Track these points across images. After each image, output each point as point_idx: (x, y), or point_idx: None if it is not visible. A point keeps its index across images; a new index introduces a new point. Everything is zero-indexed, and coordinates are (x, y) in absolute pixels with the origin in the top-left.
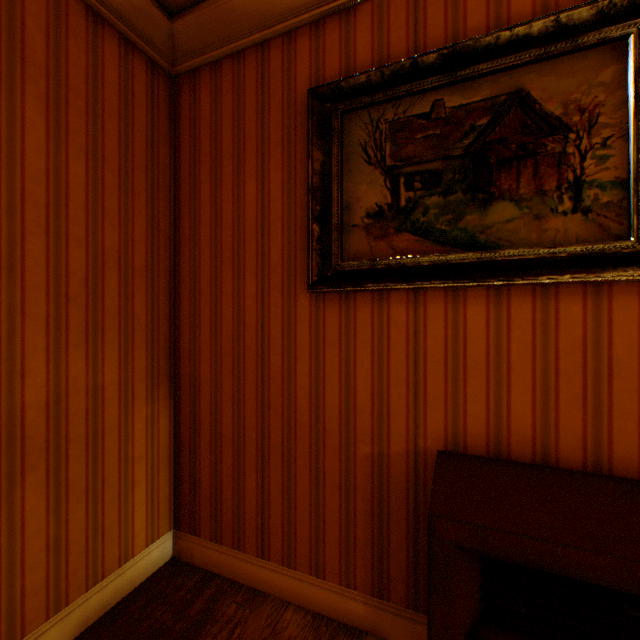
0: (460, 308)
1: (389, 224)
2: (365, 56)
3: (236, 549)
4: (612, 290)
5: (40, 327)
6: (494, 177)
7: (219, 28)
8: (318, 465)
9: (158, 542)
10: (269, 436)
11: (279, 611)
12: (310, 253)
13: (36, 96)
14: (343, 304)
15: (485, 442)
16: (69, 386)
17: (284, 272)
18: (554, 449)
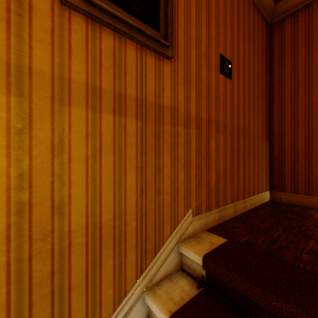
0: None
1: None
2: None
3: (306, 195)
4: None
5: (251, 108)
6: None
7: None
8: None
9: (266, 192)
10: None
11: None
12: None
13: (251, 40)
14: None
15: None
16: (254, 128)
17: None
18: None
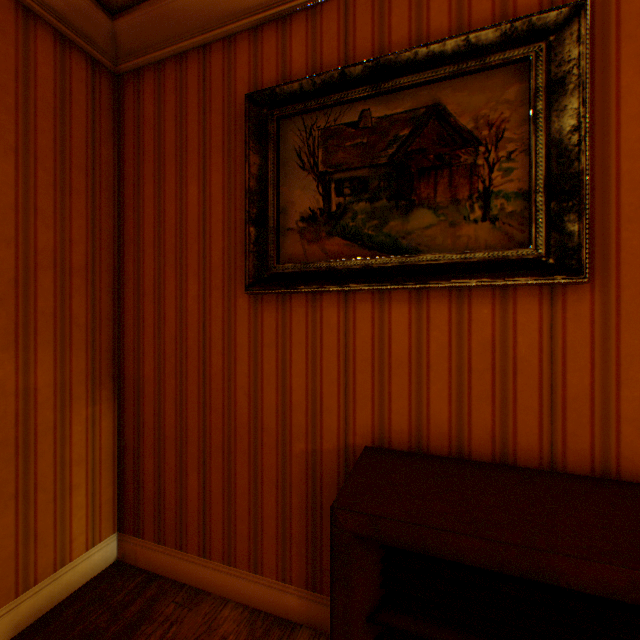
0: (386, 310)
1: (321, 228)
2: (300, 64)
3: (179, 549)
4: (517, 293)
5: None
6: (415, 185)
7: (161, 29)
8: (257, 463)
9: (100, 545)
10: (211, 436)
11: (218, 608)
12: (247, 255)
13: None
14: (280, 305)
15: (408, 437)
16: None
17: (225, 274)
18: (467, 442)
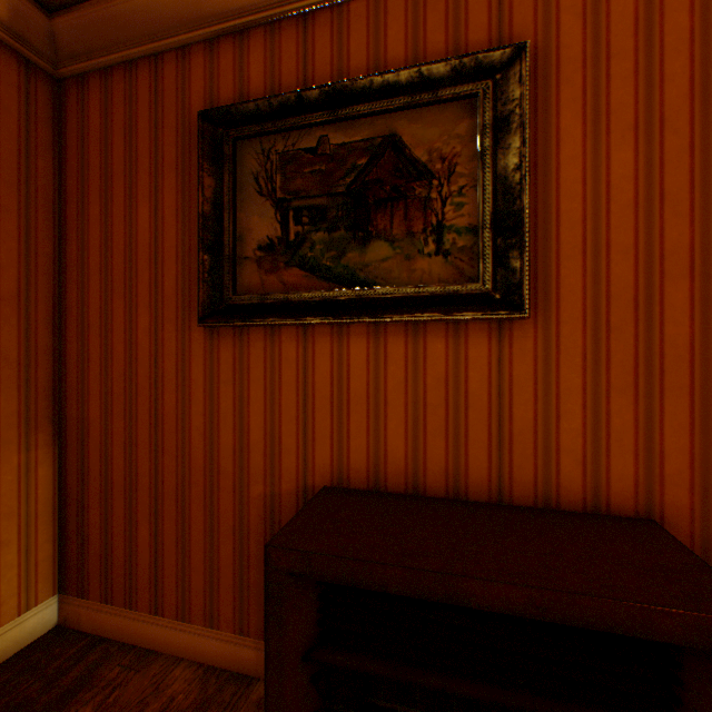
0: (345, 344)
1: (280, 258)
2: (259, 83)
3: (129, 608)
4: (468, 328)
5: None
6: (372, 217)
7: (107, 33)
8: (213, 509)
9: (36, 609)
10: (164, 482)
11: (169, 669)
12: (201, 285)
13: None
14: (238, 339)
15: (366, 475)
16: None
17: (179, 304)
18: (423, 479)
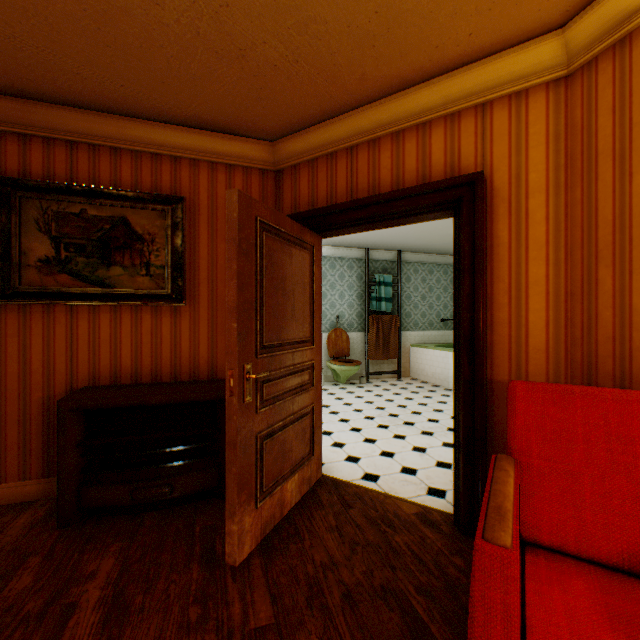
0: (98, 315)
1: (56, 268)
2: (39, 168)
3: None
4: (163, 309)
5: None
6: (114, 254)
7: None
8: (2, 412)
9: None
10: None
11: None
12: None
13: None
14: (23, 311)
15: (111, 378)
16: None
17: None
18: (141, 376)
